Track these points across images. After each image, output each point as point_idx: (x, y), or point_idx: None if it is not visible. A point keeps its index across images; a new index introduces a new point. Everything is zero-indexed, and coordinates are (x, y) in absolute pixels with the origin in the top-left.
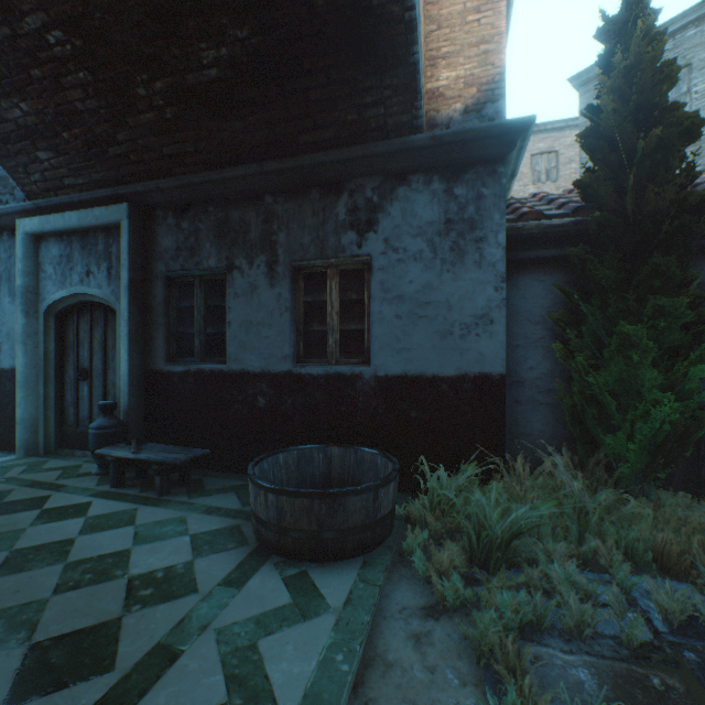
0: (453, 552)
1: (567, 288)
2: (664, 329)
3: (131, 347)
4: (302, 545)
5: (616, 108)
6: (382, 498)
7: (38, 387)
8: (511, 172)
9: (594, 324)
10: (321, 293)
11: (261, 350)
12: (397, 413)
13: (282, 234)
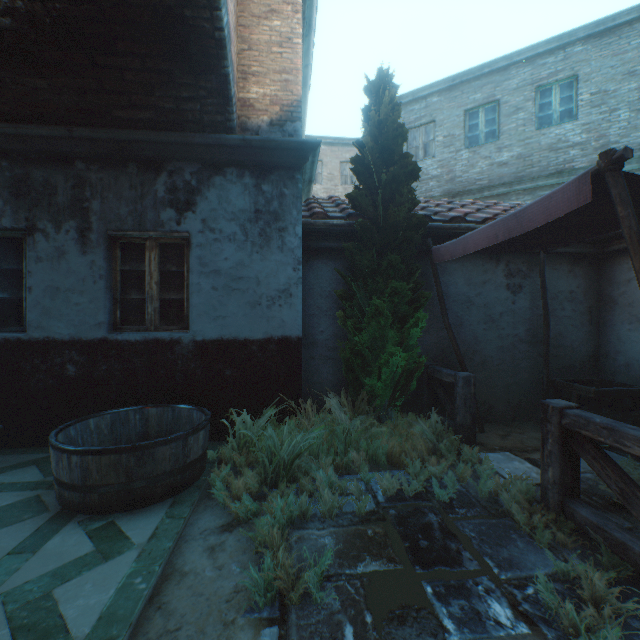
0: (251, 479)
1: (347, 271)
2: (398, 304)
3: None
4: (110, 499)
5: (373, 147)
6: (192, 445)
7: None
8: (309, 178)
9: (360, 299)
10: (140, 263)
11: (71, 317)
12: (214, 372)
13: (96, 201)
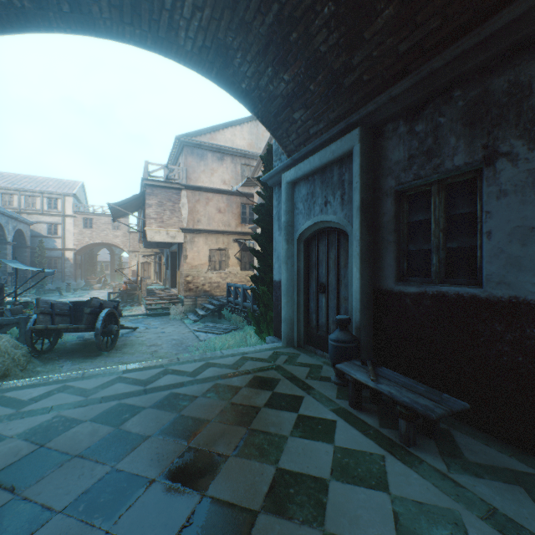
0: None
1: None
2: None
3: (361, 266)
4: None
5: None
6: None
7: (293, 295)
8: None
9: None
10: None
11: None
12: None
13: None
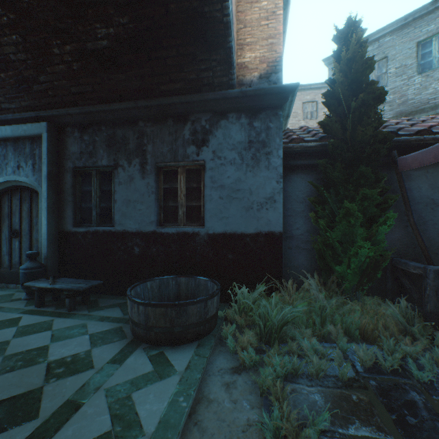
0: (250, 335)
1: (317, 182)
2: (366, 206)
3: (49, 216)
4: (160, 336)
5: (342, 81)
6: (210, 306)
7: None
8: (287, 114)
9: (330, 203)
10: (174, 183)
11: (136, 218)
12: (220, 256)
13: (150, 145)
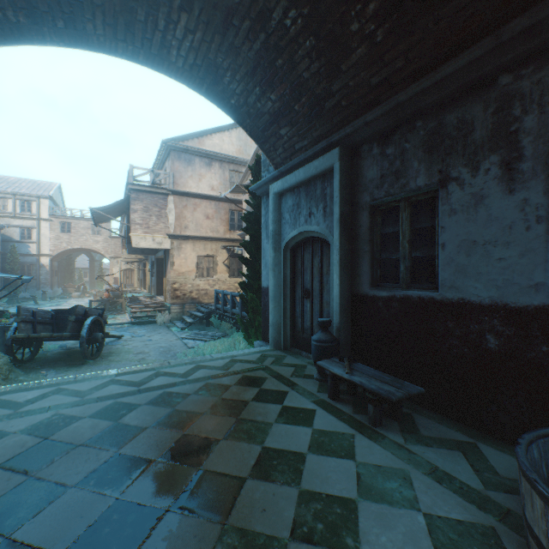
0: None
1: None
2: None
3: (341, 273)
4: None
5: None
6: None
7: (280, 301)
8: None
9: None
10: None
11: (490, 276)
12: None
13: (529, 116)
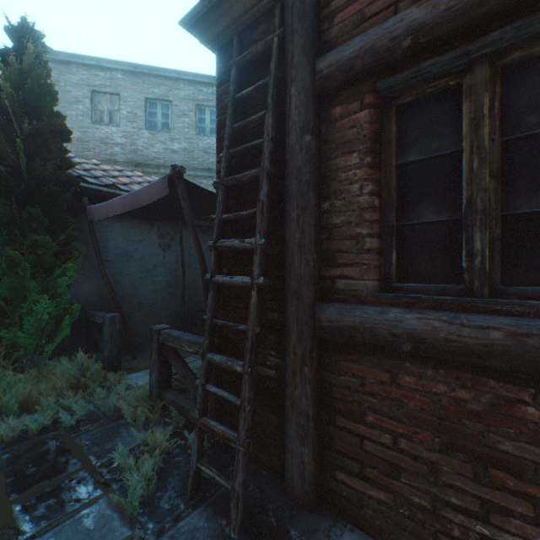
0: None
1: None
2: (44, 255)
3: None
4: None
5: (15, 94)
6: None
7: None
8: None
9: None
10: None
11: None
12: None
13: None
